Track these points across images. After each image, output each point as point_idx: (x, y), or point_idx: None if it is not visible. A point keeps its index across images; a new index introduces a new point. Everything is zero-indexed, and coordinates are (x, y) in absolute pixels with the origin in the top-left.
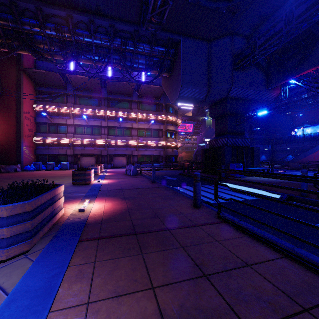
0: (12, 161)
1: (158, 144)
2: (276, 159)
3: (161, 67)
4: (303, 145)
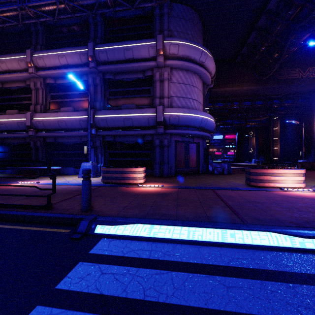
0: None
1: None
2: None
3: None
4: None
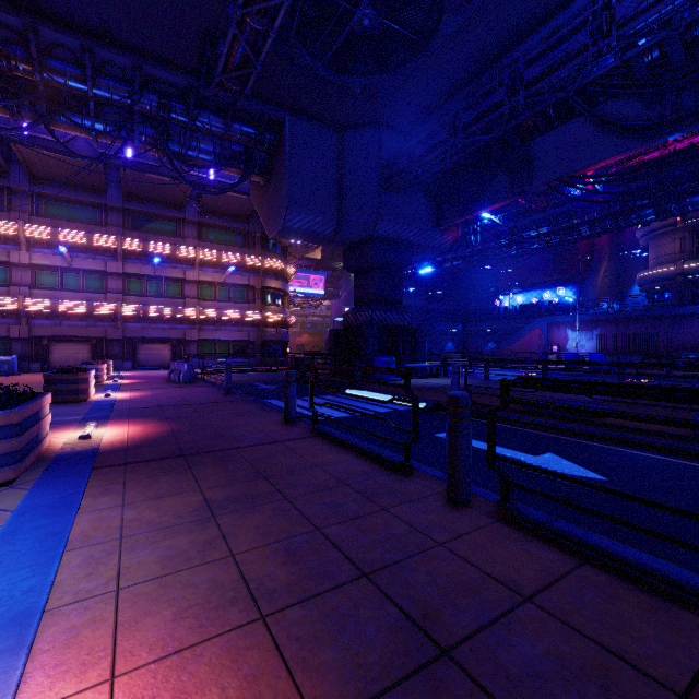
0: None
1: (246, 317)
2: (470, 350)
3: (247, 163)
4: (509, 325)
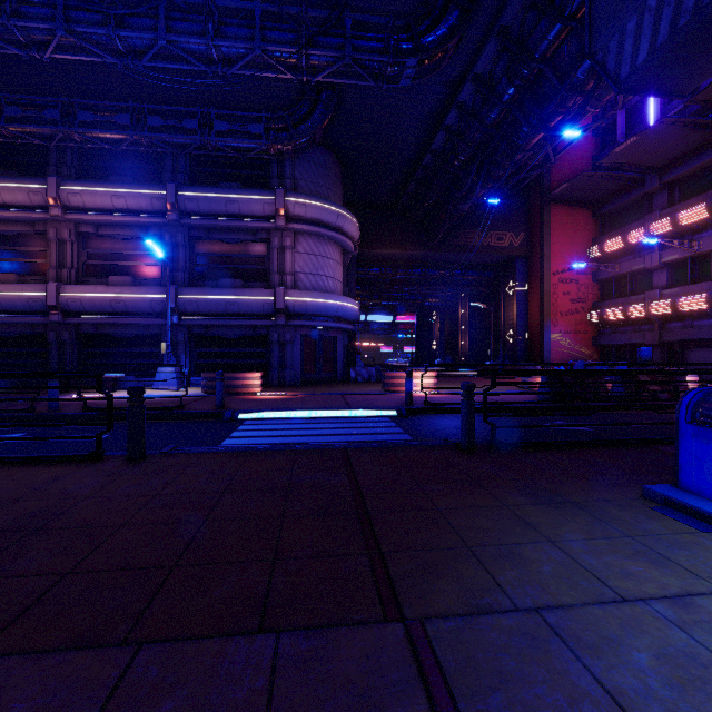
0: (538, 359)
1: None
2: None
3: None
4: None
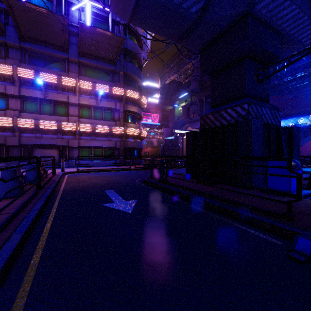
0: None
1: (113, 130)
2: None
3: None
4: None
